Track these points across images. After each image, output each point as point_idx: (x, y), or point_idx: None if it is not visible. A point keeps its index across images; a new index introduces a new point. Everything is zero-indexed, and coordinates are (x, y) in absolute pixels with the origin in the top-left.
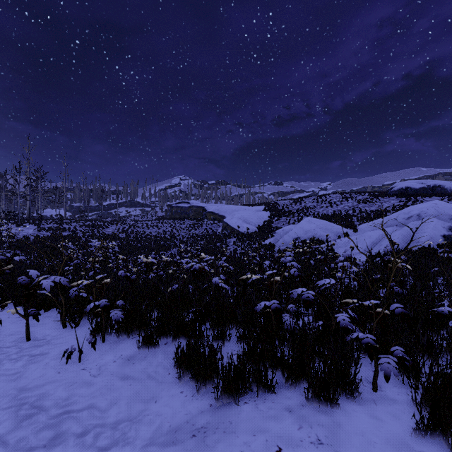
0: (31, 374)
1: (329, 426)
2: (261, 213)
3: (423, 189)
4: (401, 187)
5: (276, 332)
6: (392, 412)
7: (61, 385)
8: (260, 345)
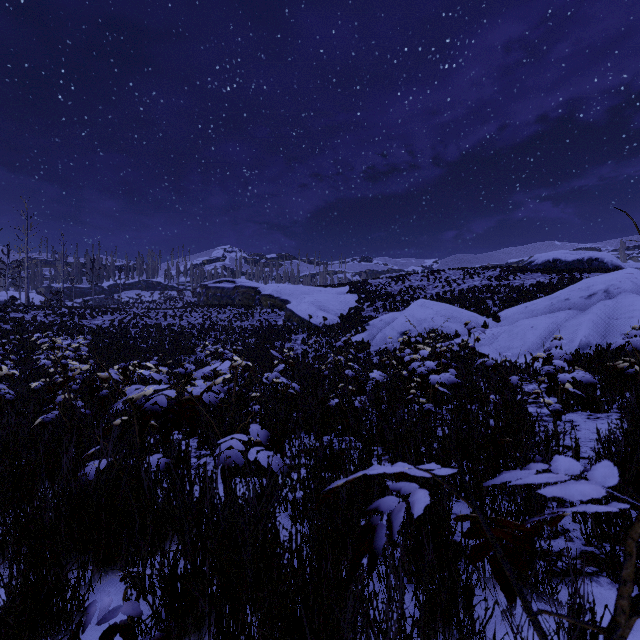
0: None
1: None
2: (345, 297)
3: (578, 262)
4: (547, 259)
5: None
6: None
7: None
8: None
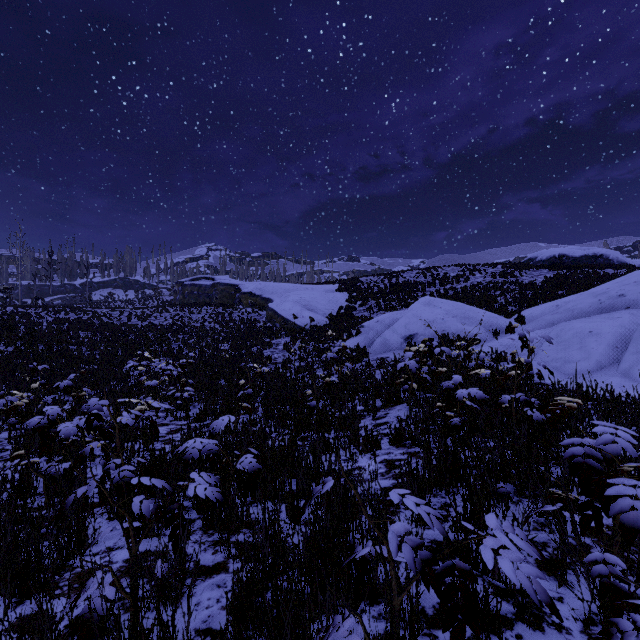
0: None
1: None
2: (334, 295)
3: (586, 258)
4: (553, 255)
5: None
6: None
7: None
8: None
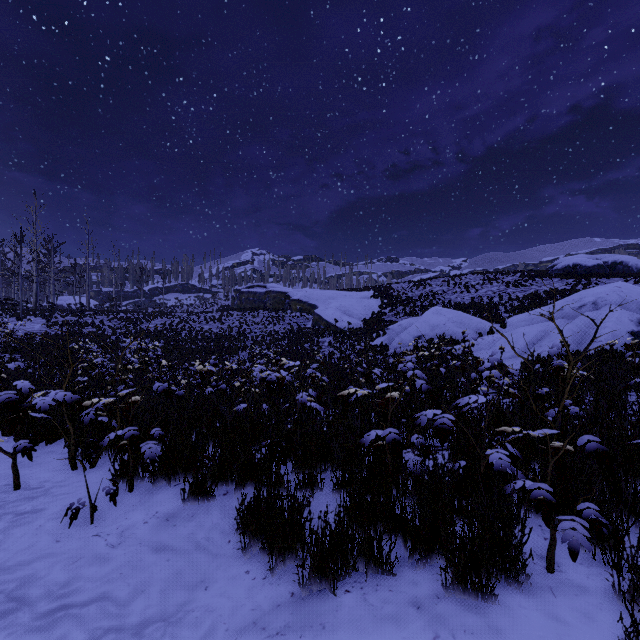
0: (13, 544)
1: (482, 634)
2: (368, 301)
3: (598, 267)
4: (567, 264)
5: (393, 477)
6: (581, 608)
7: (59, 562)
8: (368, 496)
